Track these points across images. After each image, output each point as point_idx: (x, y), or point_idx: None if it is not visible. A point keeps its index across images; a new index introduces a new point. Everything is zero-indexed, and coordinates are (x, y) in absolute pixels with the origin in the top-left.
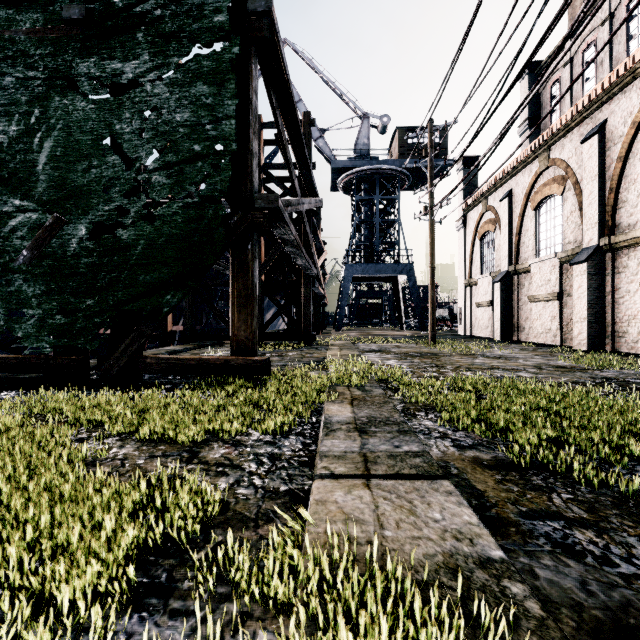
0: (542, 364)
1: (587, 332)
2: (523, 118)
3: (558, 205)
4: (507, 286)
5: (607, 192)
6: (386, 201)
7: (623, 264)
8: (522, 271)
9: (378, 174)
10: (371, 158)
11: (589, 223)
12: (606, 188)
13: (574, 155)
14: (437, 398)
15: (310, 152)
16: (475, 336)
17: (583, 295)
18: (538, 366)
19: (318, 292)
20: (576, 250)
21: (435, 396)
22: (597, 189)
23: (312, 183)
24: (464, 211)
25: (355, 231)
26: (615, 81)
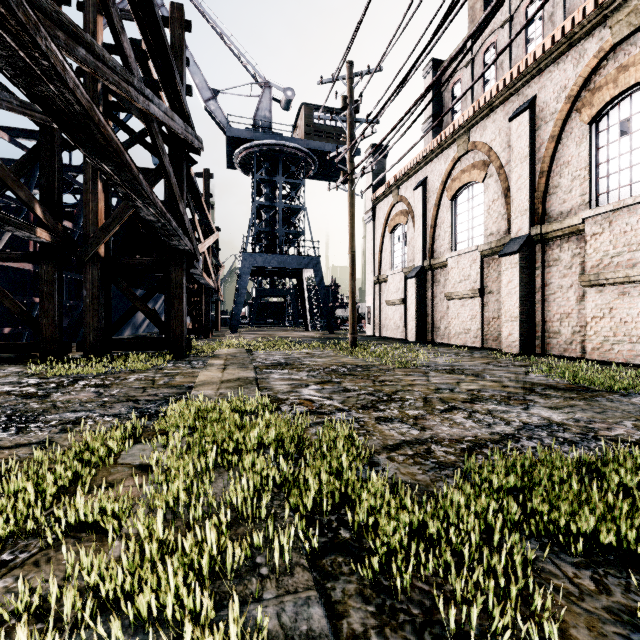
0: (524, 382)
1: (519, 333)
2: (427, 115)
3: (477, 194)
4: (422, 282)
5: (537, 176)
6: (290, 185)
7: (555, 257)
8: (438, 266)
9: (281, 152)
10: (273, 133)
11: (518, 210)
12: (536, 172)
13: (498, 137)
14: None
15: (182, 65)
16: (386, 337)
17: (514, 291)
18: (528, 388)
19: (205, 283)
20: (502, 241)
21: None
22: (528, 172)
23: (179, 96)
24: (373, 202)
25: (255, 215)
26: (549, 49)
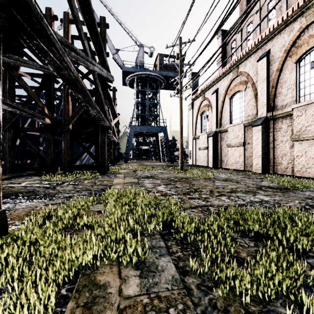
0: (258, 185)
1: (261, 163)
2: (219, 57)
3: (242, 96)
4: (215, 139)
5: (270, 88)
6: (152, 93)
7: (279, 126)
8: (223, 131)
9: (148, 77)
10: (144, 68)
11: (261, 104)
12: (270, 86)
13: (252, 69)
14: (259, 278)
15: (105, 44)
16: (198, 165)
17: (259, 143)
18: (259, 187)
19: (113, 140)
20: (254, 119)
21: (253, 271)
22: (266, 86)
23: (104, 59)
24: (192, 100)
25: (136, 107)
26: (276, 27)
